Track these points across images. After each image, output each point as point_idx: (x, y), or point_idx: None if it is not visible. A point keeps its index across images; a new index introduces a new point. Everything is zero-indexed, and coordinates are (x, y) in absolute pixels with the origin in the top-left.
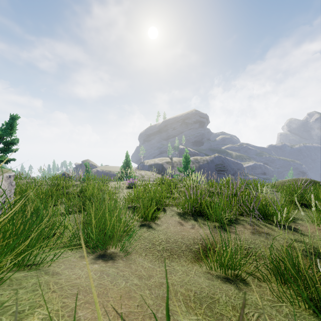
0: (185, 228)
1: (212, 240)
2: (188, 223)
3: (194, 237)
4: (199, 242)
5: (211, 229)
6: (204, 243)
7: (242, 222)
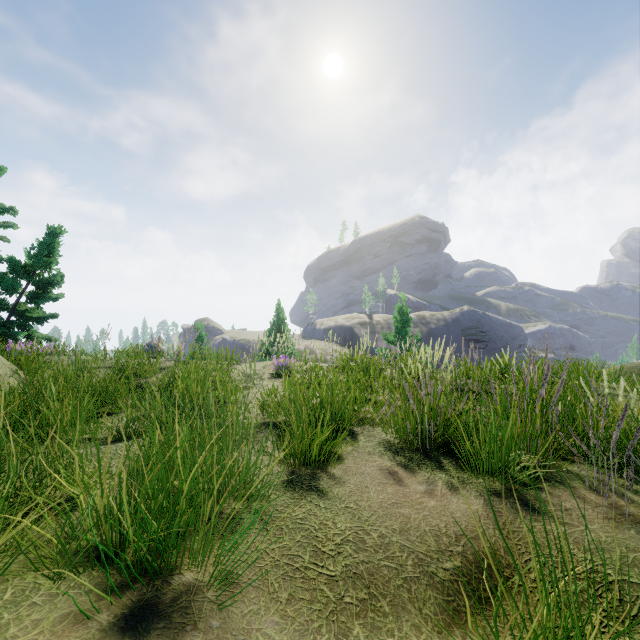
0: (410, 492)
1: (492, 540)
2: (417, 476)
3: (437, 528)
4: (454, 546)
5: (483, 501)
6: (471, 550)
7: (566, 479)
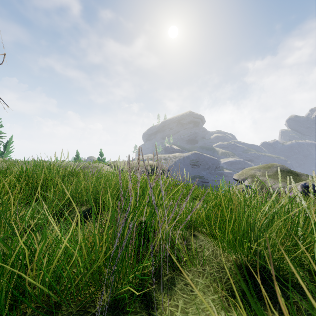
0: None
1: None
2: None
3: None
4: None
5: None
6: None
7: None
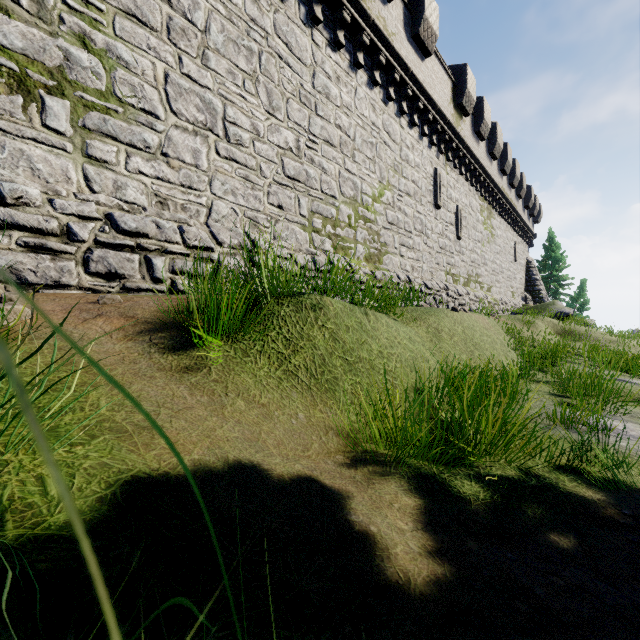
0: None
1: None
2: None
3: None
4: None
5: None
6: None
7: None
